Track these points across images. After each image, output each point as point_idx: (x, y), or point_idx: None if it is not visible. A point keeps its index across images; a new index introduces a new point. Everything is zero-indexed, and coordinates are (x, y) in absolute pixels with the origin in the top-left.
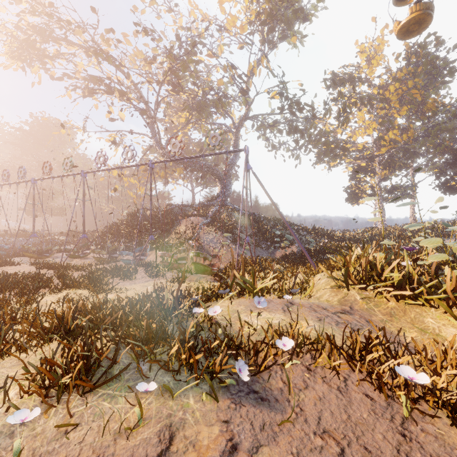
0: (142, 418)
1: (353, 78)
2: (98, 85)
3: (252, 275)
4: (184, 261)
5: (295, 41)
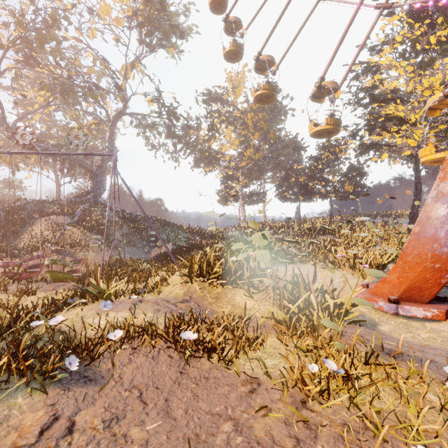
0: None
1: (222, 100)
2: None
3: (106, 281)
4: (38, 269)
5: (173, 53)
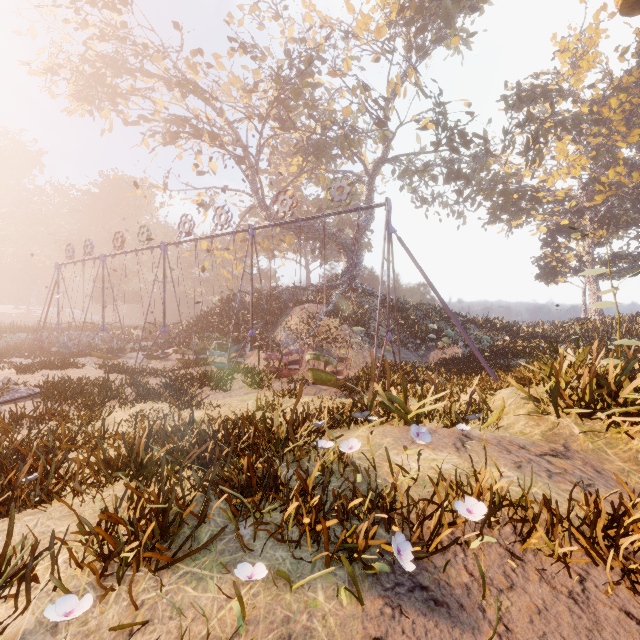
0: (244, 620)
1: (549, 92)
2: (183, 127)
3: (403, 391)
4: (297, 366)
5: (457, 44)
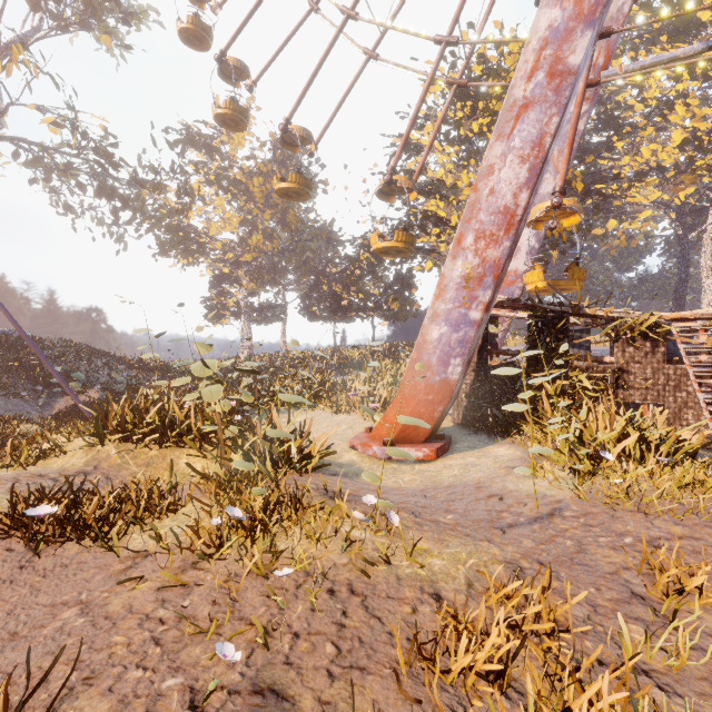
0: None
1: (210, 148)
2: None
3: None
4: None
5: (109, 44)
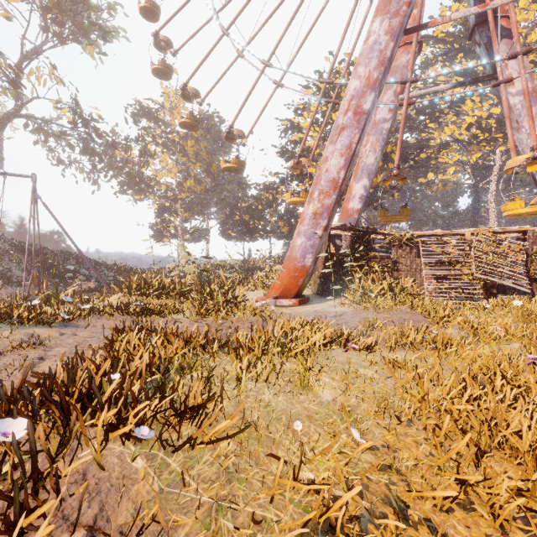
0: (11, 334)
1: (158, 119)
2: None
3: (56, 290)
4: None
5: (92, 52)
